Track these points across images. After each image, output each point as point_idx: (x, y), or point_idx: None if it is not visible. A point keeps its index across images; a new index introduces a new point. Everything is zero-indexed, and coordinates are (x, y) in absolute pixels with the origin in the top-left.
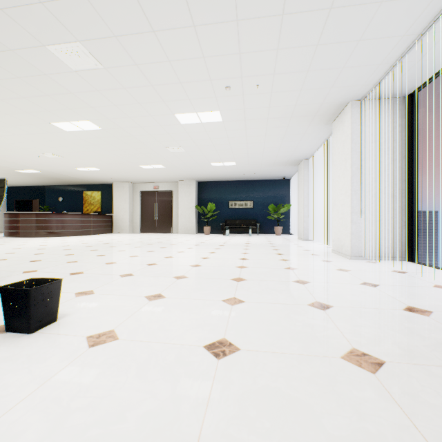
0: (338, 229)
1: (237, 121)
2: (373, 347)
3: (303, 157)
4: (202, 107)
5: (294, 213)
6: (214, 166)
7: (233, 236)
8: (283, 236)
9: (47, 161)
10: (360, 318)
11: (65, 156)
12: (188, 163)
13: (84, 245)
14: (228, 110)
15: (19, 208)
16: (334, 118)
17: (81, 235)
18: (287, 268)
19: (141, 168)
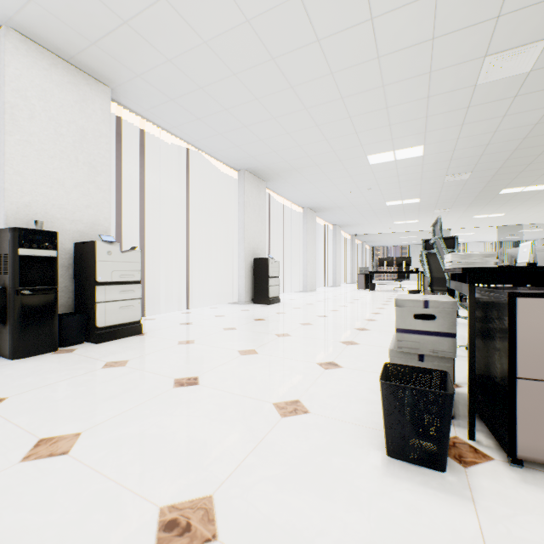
0: None
1: None
2: (90, 367)
3: None
4: None
5: None
6: None
7: None
8: None
9: None
10: (17, 382)
11: None
12: None
13: None
14: None
15: None
16: None
17: None
18: None
19: None
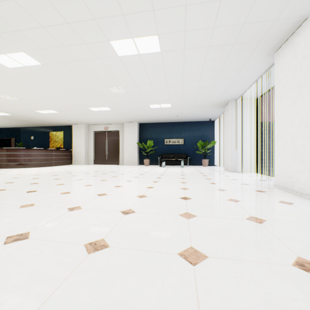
0: (285, 164)
1: (175, 51)
2: None
3: (231, 98)
4: (138, 28)
5: (218, 148)
6: (152, 108)
7: (168, 167)
8: (210, 167)
9: (9, 103)
10: None
11: (22, 98)
12: (130, 105)
13: (33, 177)
14: (167, 34)
15: (2, 145)
16: (280, 45)
17: (44, 166)
18: (250, 218)
19: (91, 110)
